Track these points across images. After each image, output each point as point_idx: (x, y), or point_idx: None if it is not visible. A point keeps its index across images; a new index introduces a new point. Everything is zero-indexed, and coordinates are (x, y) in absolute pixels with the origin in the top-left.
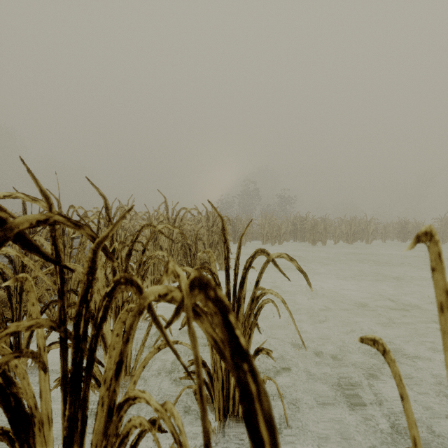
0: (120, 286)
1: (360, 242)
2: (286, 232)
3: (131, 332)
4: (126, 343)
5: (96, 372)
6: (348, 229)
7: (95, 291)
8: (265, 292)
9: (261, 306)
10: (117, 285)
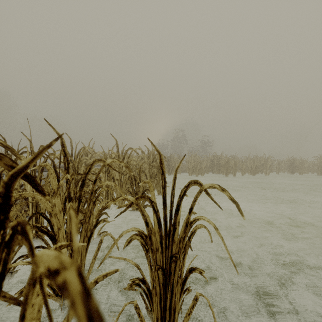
0: (17, 236)
1: (260, 174)
2: (206, 166)
3: (26, 307)
4: (22, 320)
5: None
6: (252, 164)
7: (53, 215)
8: (198, 219)
9: (194, 230)
10: (15, 235)
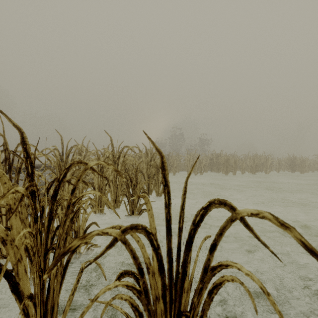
0: None
1: (260, 172)
2: (205, 165)
3: None
4: None
5: None
6: (252, 163)
7: (7, 242)
8: (227, 265)
9: (220, 283)
10: None
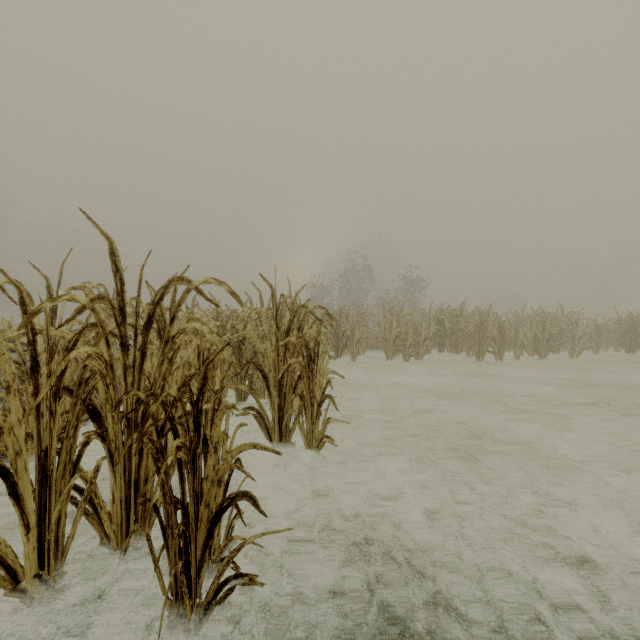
0: None
1: (550, 353)
2: (426, 335)
3: None
4: None
5: None
6: (540, 331)
7: None
8: None
9: None
10: None
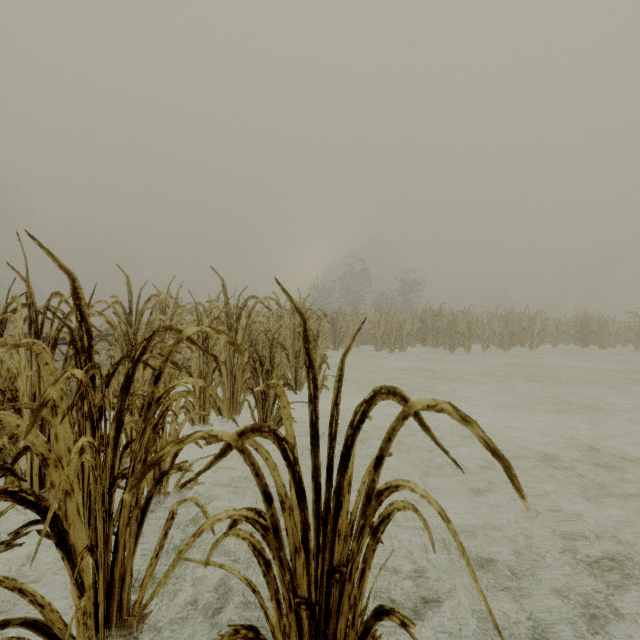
0: None
1: (519, 347)
2: (411, 332)
3: None
4: None
5: (55, 623)
6: (503, 328)
7: (50, 462)
8: (398, 486)
9: (388, 514)
10: None
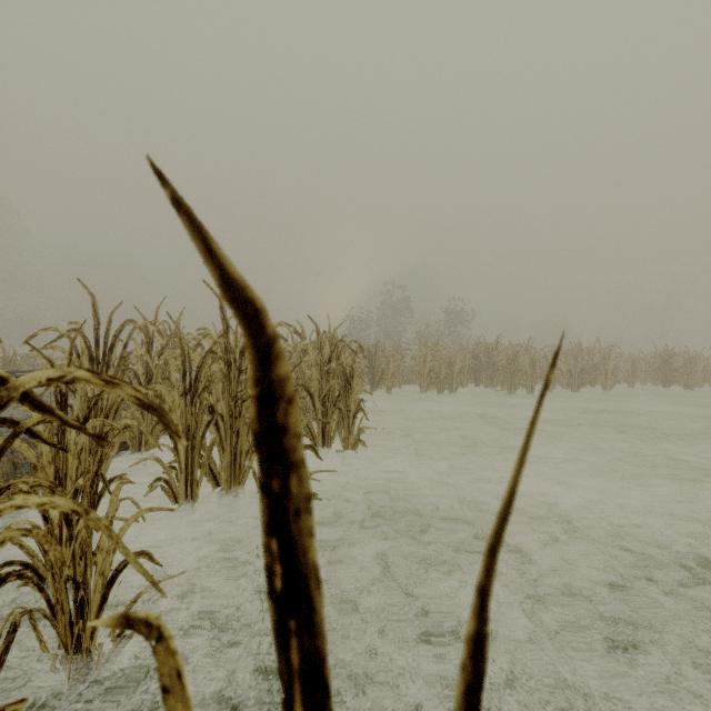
0: None
1: (588, 387)
2: (462, 369)
3: None
4: None
5: None
6: (572, 365)
7: None
8: None
9: None
10: None
